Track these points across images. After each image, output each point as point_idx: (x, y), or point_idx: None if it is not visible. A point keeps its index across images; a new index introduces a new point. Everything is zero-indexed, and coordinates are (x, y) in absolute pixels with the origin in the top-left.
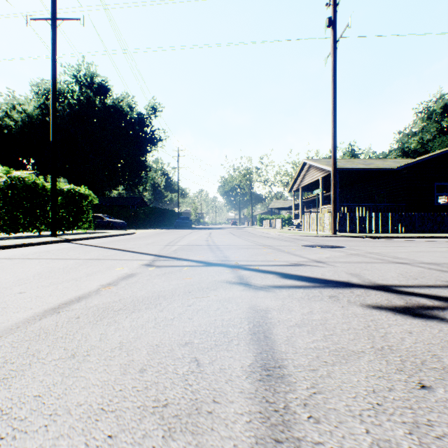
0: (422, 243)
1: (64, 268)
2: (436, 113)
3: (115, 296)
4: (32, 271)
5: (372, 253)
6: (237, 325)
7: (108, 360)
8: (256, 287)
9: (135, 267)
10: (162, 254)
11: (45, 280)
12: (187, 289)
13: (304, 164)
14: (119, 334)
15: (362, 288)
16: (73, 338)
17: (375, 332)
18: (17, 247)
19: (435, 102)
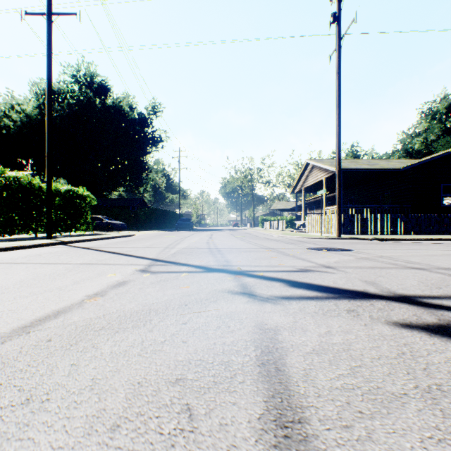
0: (432, 246)
1: (51, 274)
2: (440, 113)
3: (99, 310)
4: (15, 278)
5: (382, 257)
6: (242, 352)
7: (72, 410)
8: (262, 298)
9: (128, 273)
10: (160, 258)
11: (25, 289)
12: (183, 301)
13: (307, 165)
14: (94, 365)
15: (382, 300)
16: (34, 372)
17: (414, 363)
18: (8, 250)
19: (439, 102)
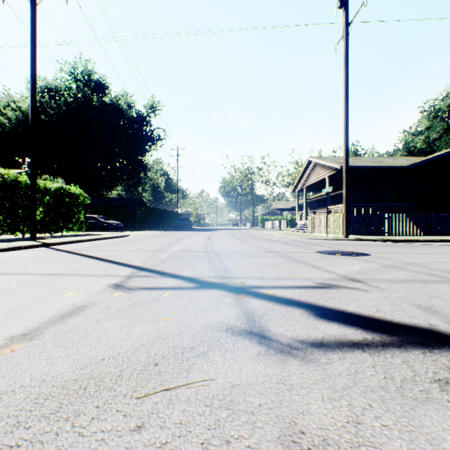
0: None
1: None
2: (442, 111)
3: (0, 379)
4: None
5: (412, 264)
6: None
7: None
8: (280, 346)
9: (95, 291)
10: (146, 265)
11: None
12: (153, 353)
13: (309, 163)
14: None
15: None
16: None
17: None
18: None
19: (442, 100)
